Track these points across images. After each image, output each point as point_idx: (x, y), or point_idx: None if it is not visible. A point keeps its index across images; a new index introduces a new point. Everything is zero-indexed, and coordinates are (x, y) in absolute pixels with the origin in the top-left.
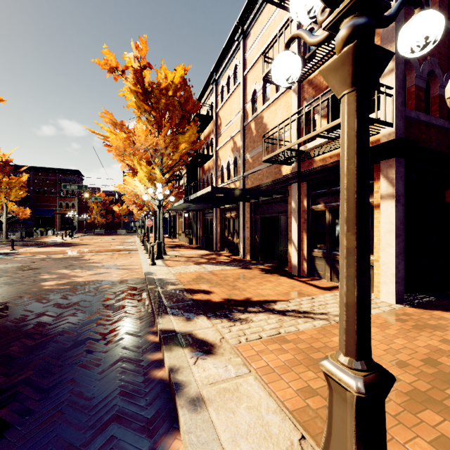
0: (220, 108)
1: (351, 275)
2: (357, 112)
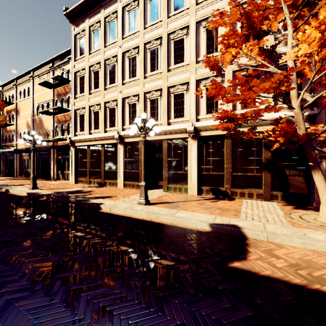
0: (19, 101)
1: (33, 167)
2: (33, 153)
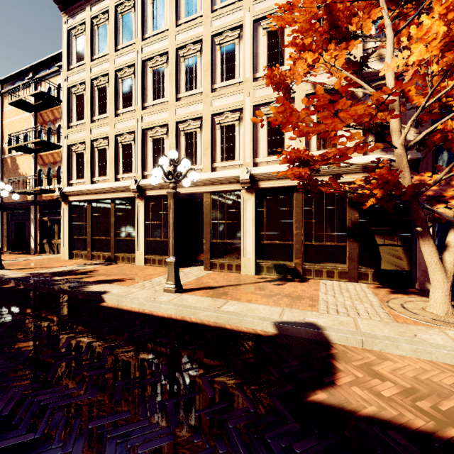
0: None
1: None
2: None
